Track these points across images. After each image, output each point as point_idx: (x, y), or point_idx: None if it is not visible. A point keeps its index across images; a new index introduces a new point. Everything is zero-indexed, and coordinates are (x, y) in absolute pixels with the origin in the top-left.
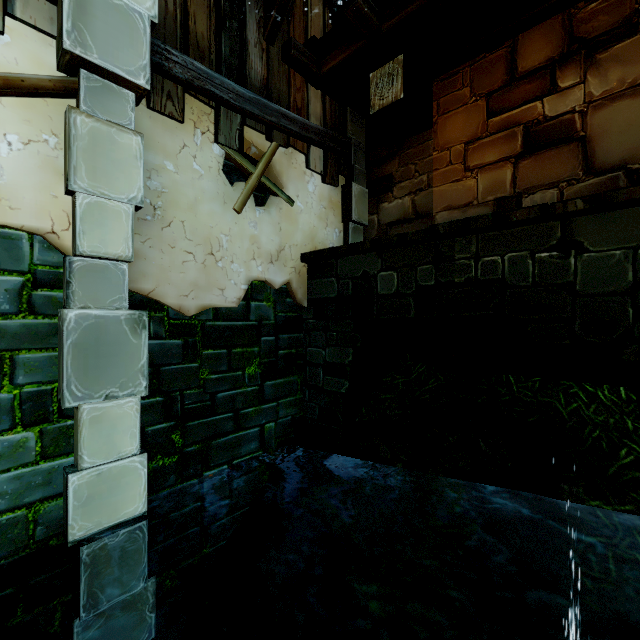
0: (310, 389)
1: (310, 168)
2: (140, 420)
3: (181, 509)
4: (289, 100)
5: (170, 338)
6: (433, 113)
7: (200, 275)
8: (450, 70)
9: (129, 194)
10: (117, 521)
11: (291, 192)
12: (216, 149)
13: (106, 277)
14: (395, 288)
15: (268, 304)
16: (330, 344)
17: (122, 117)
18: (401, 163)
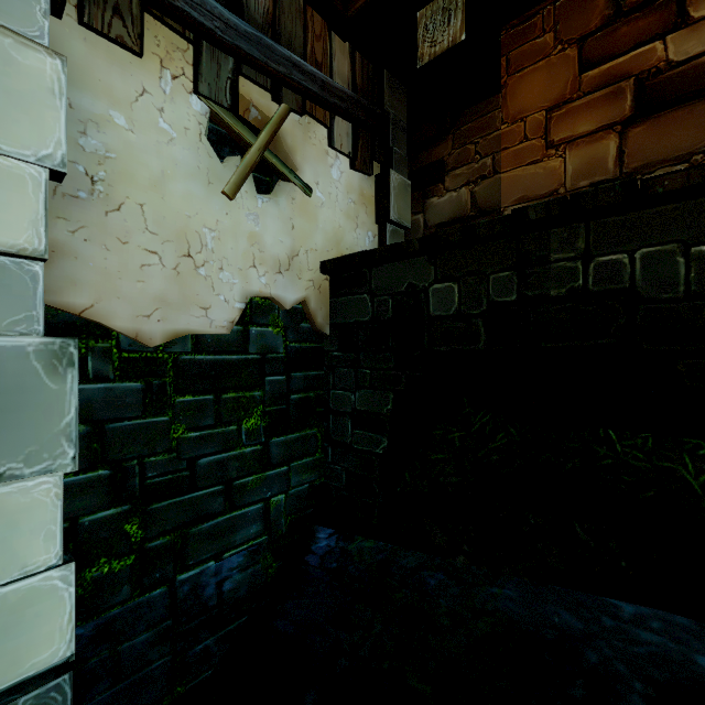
0: (334, 446)
1: (334, 146)
2: (70, 507)
3: (140, 634)
4: (305, 49)
5: (122, 380)
6: (501, 73)
7: (170, 286)
8: (525, 11)
9: (39, 149)
10: (18, 679)
11: (308, 177)
12: (196, 103)
13: (1, 283)
14: (456, 307)
15: (275, 330)
16: (361, 386)
17: (25, 23)
18: (456, 143)
